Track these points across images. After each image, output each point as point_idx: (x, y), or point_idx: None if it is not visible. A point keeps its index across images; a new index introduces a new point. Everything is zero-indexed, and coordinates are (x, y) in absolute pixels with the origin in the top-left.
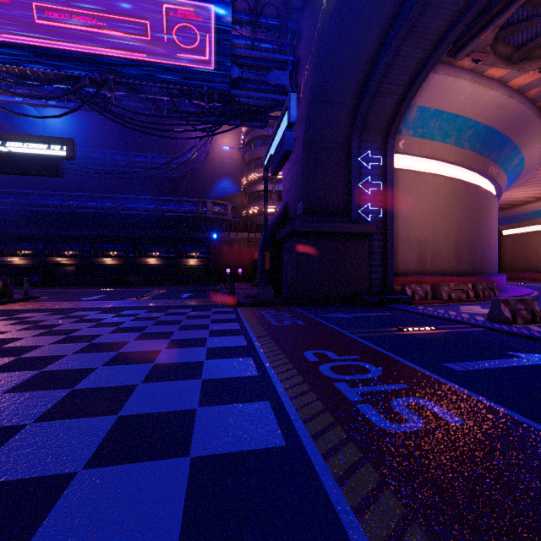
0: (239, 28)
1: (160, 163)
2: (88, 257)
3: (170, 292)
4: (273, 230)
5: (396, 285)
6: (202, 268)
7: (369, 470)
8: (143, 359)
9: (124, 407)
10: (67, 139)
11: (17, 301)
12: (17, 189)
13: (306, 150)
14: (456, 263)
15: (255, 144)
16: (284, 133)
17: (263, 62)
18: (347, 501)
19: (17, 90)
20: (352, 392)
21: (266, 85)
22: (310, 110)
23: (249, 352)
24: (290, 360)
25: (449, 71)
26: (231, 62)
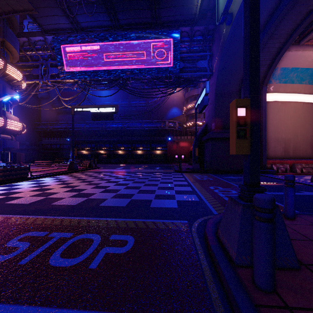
0: (183, 44)
1: (142, 103)
2: (111, 150)
3: (150, 167)
4: (200, 136)
5: (268, 164)
6: (163, 155)
7: (219, 204)
8: (154, 185)
9: (156, 193)
10: (115, 105)
11: (94, 168)
12: (85, 121)
13: (216, 98)
14: (312, 152)
15: (191, 88)
16: (204, 97)
17: (194, 57)
18: (211, 206)
19: (95, 86)
20: (222, 195)
21: (196, 68)
22: (218, 78)
23: (189, 186)
24: (204, 188)
25: (298, 48)
26: (179, 61)
